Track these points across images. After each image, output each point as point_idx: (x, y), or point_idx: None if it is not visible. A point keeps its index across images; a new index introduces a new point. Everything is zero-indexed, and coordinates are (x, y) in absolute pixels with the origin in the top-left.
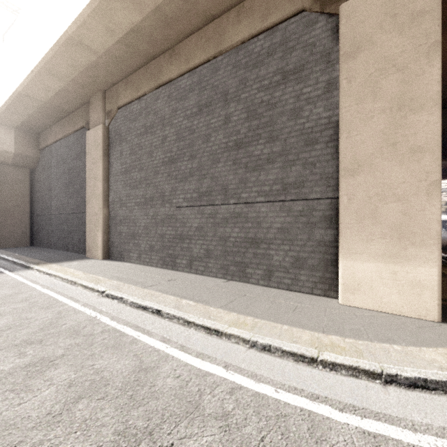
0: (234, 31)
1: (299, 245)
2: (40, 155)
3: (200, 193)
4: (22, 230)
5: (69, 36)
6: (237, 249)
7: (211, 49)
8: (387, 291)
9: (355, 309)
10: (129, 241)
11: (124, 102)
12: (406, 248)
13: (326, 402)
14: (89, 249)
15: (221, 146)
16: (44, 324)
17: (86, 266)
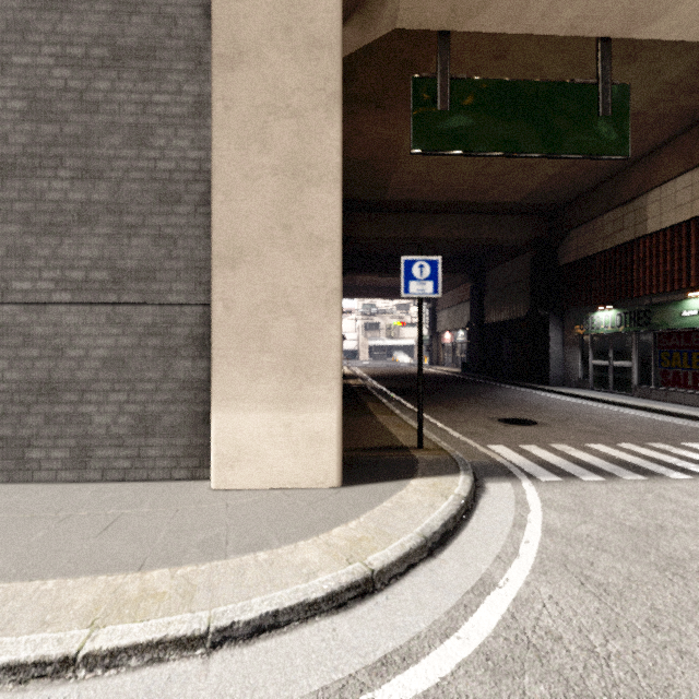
0: None
1: (146, 391)
2: None
3: None
4: None
5: None
6: (1, 409)
7: None
8: (279, 455)
9: (233, 493)
10: None
11: None
12: (303, 387)
13: None
14: None
15: None
16: None
17: None
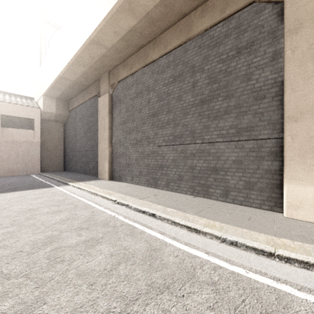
0: (199, 22)
1: (250, 173)
2: (69, 114)
3: (175, 136)
4: (59, 161)
5: (91, 39)
6: (201, 175)
7: (182, 37)
8: None
9: (298, 221)
10: (125, 168)
11: (122, 77)
12: None
13: (286, 283)
14: (100, 173)
15: (189, 103)
16: (86, 218)
17: (100, 184)
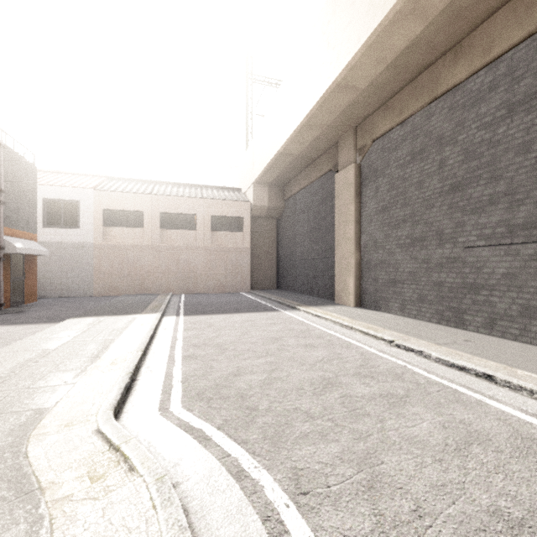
0: None
1: None
2: (285, 205)
3: (511, 227)
4: (271, 274)
5: (336, 84)
6: None
7: (536, 18)
8: None
9: None
10: (388, 288)
11: (382, 132)
12: None
13: None
14: (338, 295)
15: None
16: (358, 362)
17: (344, 312)
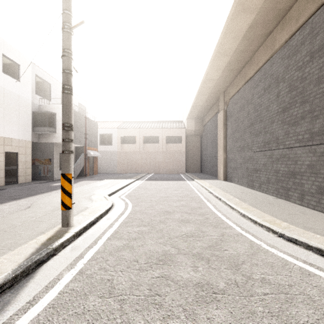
0: (280, 37)
1: (321, 177)
2: (203, 128)
3: (264, 143)
4: (197, 165)
5: (204, 80)
6: (283, 178)
7: (268, 53)
8: None
9: None
10: (234, 171)
11: (231, 95)
12: None
13: (241, 228)
14: (218, 175)
15: (274, 112)
16: (186, 194)
17: (213, 182)
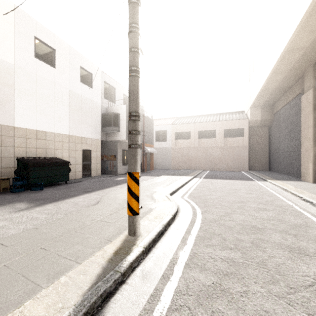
0: None
1: None
2: (274, 117)
3: None
4: (264, 161)
5: (285, 51)
6: None
7: None
8: None
9: None
10: None
11: None
12: None
13: None
14: (302, 175)
15: None
16: (267, 200)
17: (298, 184)
